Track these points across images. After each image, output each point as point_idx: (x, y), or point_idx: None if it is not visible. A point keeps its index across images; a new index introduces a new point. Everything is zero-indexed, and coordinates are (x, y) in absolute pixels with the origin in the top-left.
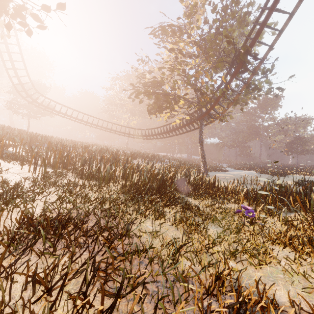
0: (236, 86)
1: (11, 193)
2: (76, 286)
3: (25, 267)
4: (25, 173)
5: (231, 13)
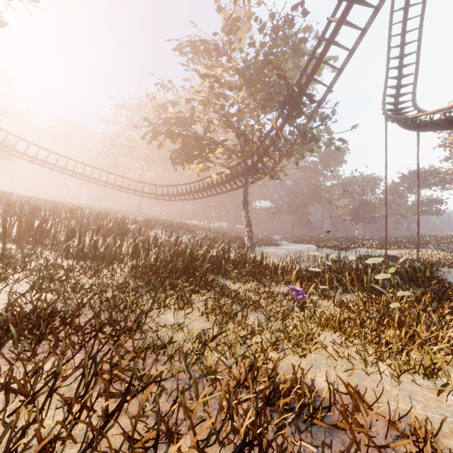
0: (289, 134)
1: None
2: (68, 393)
3: None
4: None
5: (283, 36)
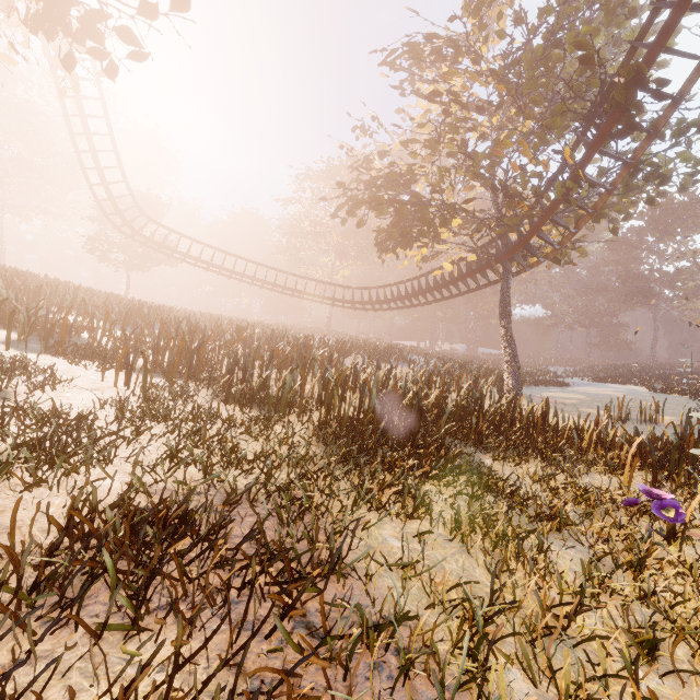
0: (599, 173)
1: (61, 440)
2: None
3: (48, 680)
4: (108, 389)
5: None
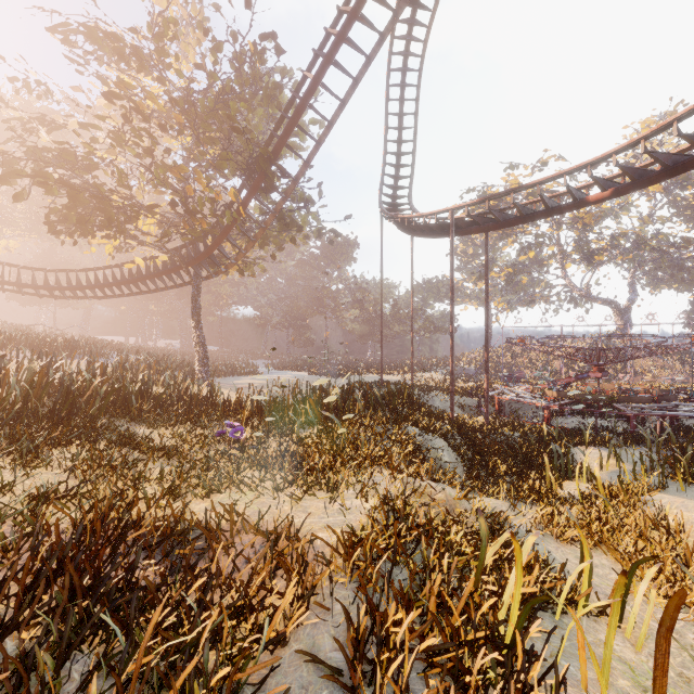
0: (261, 213)
1: None
2: None
3: None
4: None
5: (252, 71)
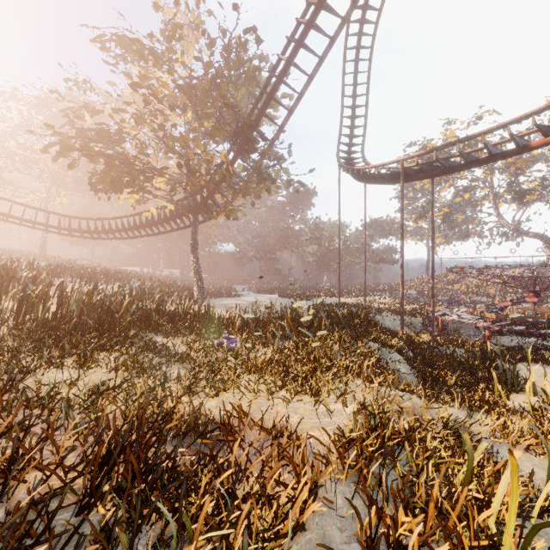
0: (244, 170)
1: None
2: None
3: None
4: None
5: (237, 59)
